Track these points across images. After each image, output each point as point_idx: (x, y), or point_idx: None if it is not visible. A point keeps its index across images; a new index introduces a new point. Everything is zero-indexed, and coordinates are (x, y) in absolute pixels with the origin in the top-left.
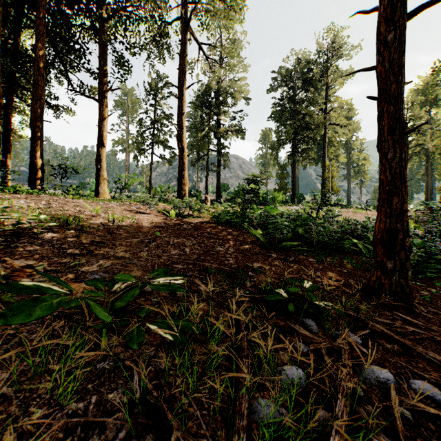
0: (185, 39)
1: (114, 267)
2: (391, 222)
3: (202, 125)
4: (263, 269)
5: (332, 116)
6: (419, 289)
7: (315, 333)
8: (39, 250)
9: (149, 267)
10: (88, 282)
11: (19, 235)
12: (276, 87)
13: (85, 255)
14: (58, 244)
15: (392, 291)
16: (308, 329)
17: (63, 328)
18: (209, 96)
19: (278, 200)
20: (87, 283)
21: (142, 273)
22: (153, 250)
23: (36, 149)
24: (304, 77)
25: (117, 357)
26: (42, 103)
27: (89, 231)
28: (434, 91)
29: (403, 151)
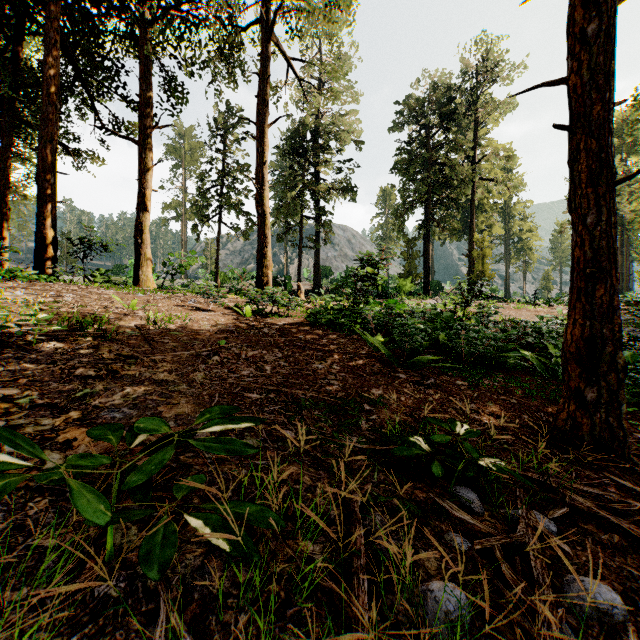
0: (267, 53)
1: (148, 397)
2: (592, 325)
3: (294, 181)
4: (387, 399)
5: (483, 167)
6: (632, 431)
7: (479, 513)
8: (30, 370)
9: (206, 397)
10: (92, 431)
11: (3, 345)
12: (401, 126)
13: (103, 378)
14: (64, 360)
15: (594, 436)
16: (465, 506)
17: (45, 513)
18: (304, 137)
19: (404, 290)
20: (90, 433)
21: (194, 409)
22: (214, 369)
23: (46, 215)
24: (442, 110)
25: (134, 571)
26: (54, 145)
27: (115, 339)
28: (635, 129)
29: (612, 212)
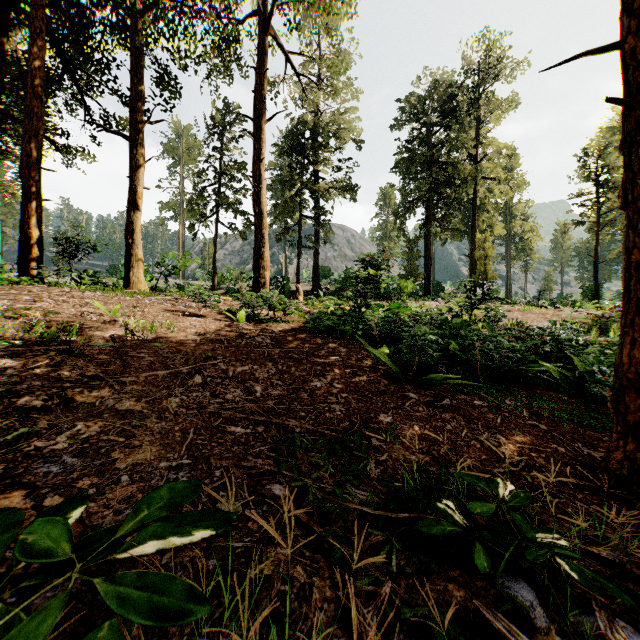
0: (264, 46)
1: (102, 437)
2: None
3: (292, 180)
4: (398, 430)
5: (484, 166)
6: None
7: (543, 628)
8: None
9: (177, 434)
10: None
11: None
12: (402, 124)
13: (52, 409)
14: (10, 384)
15: None
16: (522, 614)
17: None
18: (302, 135)
19: (405, 291)
20: None
21: (159, 453)
22: (193, 392)
23: (31, 214)
24: (444, 108)
25: None
26: (40, 141)
27: (83, 354)
28: None
29: None
